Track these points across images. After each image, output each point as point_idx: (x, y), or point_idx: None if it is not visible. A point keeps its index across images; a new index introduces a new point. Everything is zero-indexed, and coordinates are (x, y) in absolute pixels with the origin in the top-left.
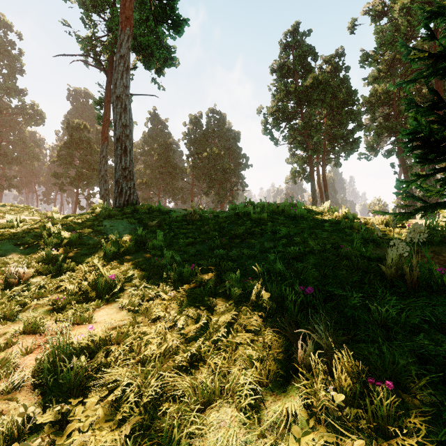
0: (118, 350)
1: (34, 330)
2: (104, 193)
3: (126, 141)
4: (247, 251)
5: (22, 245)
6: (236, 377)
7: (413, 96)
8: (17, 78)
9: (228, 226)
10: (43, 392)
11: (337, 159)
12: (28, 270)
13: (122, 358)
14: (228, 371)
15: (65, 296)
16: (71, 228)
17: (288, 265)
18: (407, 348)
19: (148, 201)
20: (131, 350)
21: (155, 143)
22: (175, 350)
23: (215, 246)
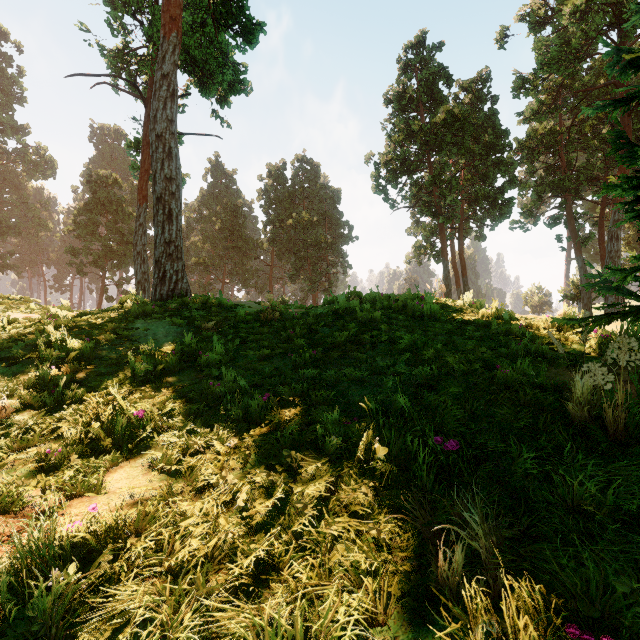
0: (137, 547)
1: (5, 508)
2: (142, 278)
3: (171, 201)
4: (350, 373)
5: (6, 360)
6: (332, 608)
7: (588, 139)
8: (14, 109)
9: (322, 329)
10: (1, 631)
11: (480, 229)
12: (11, 401)
13: (143, 564)
14: (319, 591)
15: (61, 447)
16: (84, 334)
17: (416, 398)
18: (623, 555)
19: (208, 289)
20: (159, 546)
21: (217, 206)
22: (232, 550)
23: (302, 362)
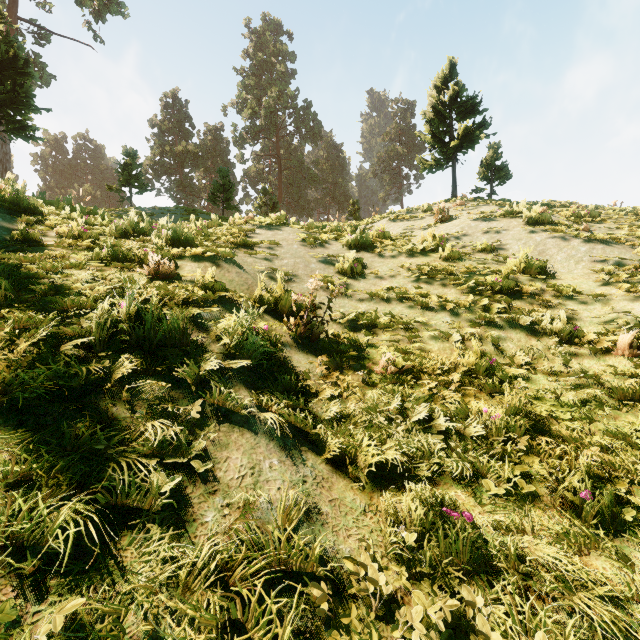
0: None
1: None
2: None
3: (7, 163)
4: None
5: None
6: None
7: None
8: None
9: None
10: None
11: None
12: None
13: None
14: None
15: None
16: None
17: None
18: None
19: None
20: None
21: None
22: None
23: None
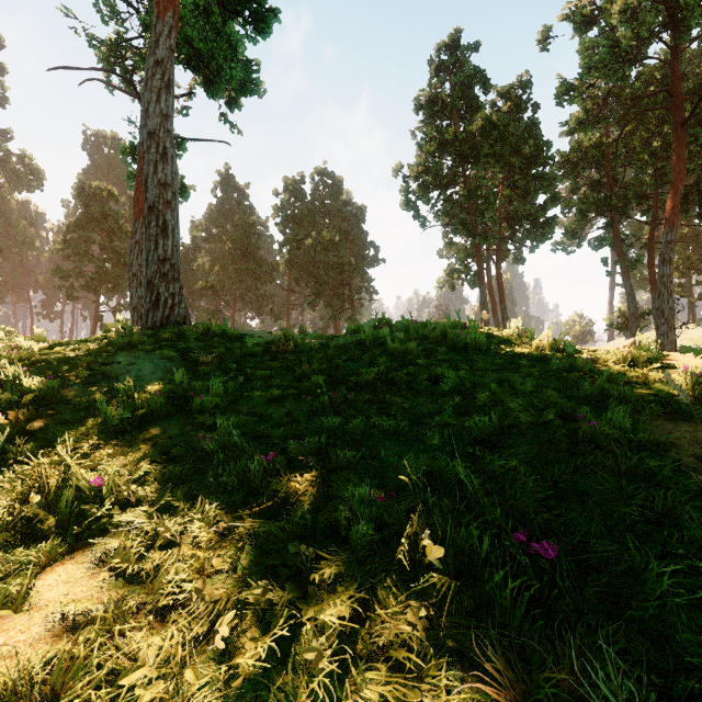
0: None
1: None
2: (138, 303)
3: (166, 211)
4: (382, 422)
5: None
6: None
7: (637, 153)
8: None
9: (345, 364)
10: None
11: (519, 251)
12: None
13: None
14: None
15: None
16: (50, 369)
17: (474, 461)
18: None
19: (217, 317)
20: None
21: (227, 223)
22: None
23: (320, 406)
